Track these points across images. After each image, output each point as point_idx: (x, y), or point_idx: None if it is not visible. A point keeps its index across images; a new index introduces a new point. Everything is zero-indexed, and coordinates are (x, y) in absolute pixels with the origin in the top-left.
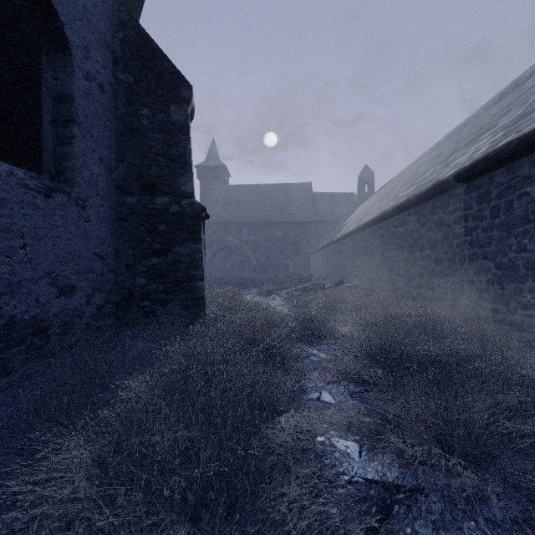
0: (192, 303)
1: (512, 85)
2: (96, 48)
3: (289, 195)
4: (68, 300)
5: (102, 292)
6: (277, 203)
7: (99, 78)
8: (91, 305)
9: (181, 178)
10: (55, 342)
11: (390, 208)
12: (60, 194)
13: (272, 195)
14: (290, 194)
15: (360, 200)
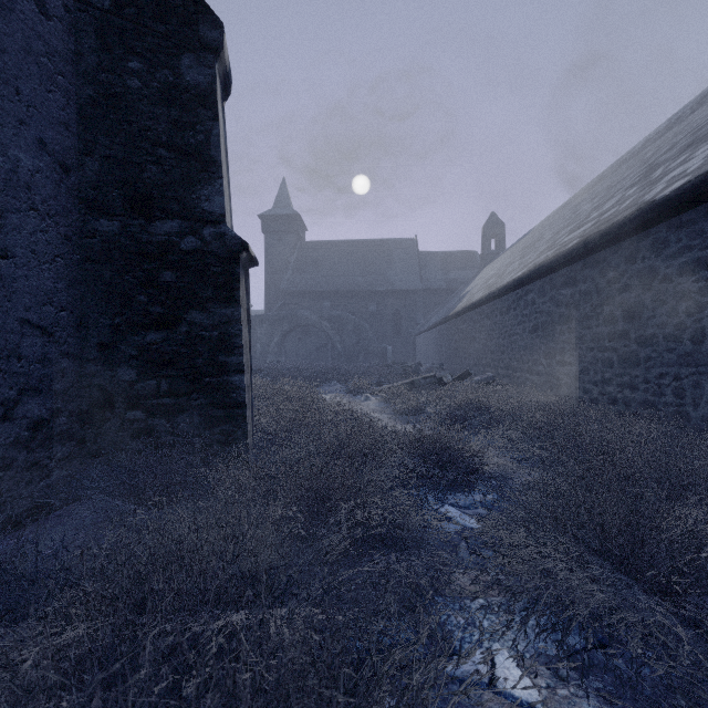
0: (223, 413)
1: None
2: None
3: (387, 254)
4: None
5: (44, 394)
6: (370, 266)
7: None
8: (15, 421)
9: (202, 188)
10: None
11: (550, 259)
12: None
13: (364, 254)
14: (388, 253)
15: (485, 260)
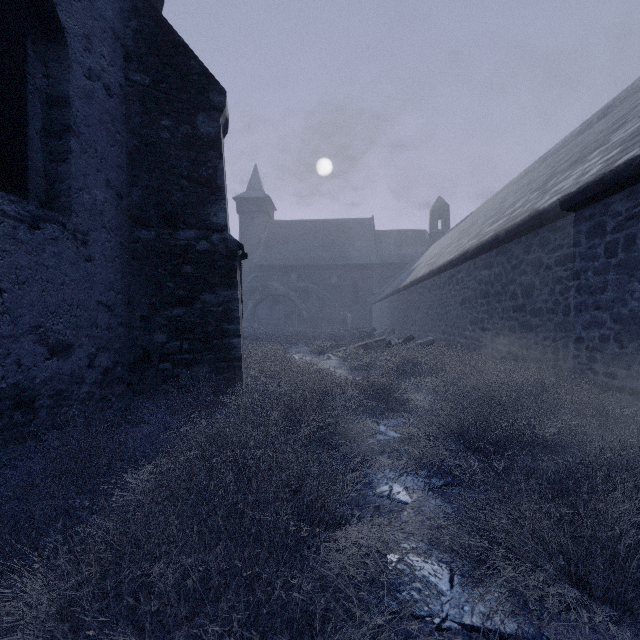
0: (225, 365)
1: (621, 97)
2: (101, 38)
3: (347, 232)
4: (63, 362)
5: (109, 351)
6: (332, 242)
7: (106, 77)
8: (94, 368)
9: (212, 207)
10: (44, 417)
11: (473, 247)
12: (51, 224)
13: (327, 232)
14: (348, 231)
15: (433, 238)
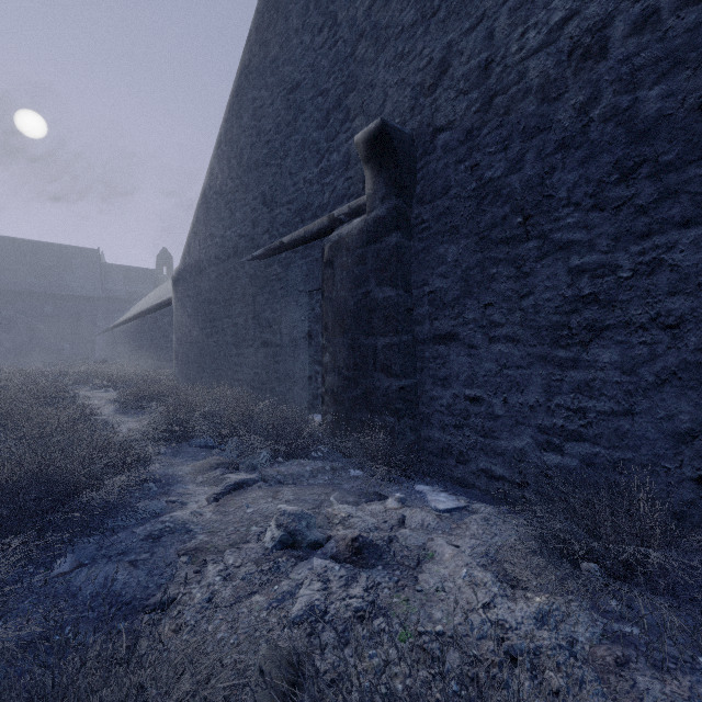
0: None
1: None
2: None
3: (66, 260)
4: None
5: None
6: (46, 269)
7: None
8: None
9: None
10: None
11: (128, 318)
12: None
13: (38, 256)
14: (68, 259)
15: (158, 282)
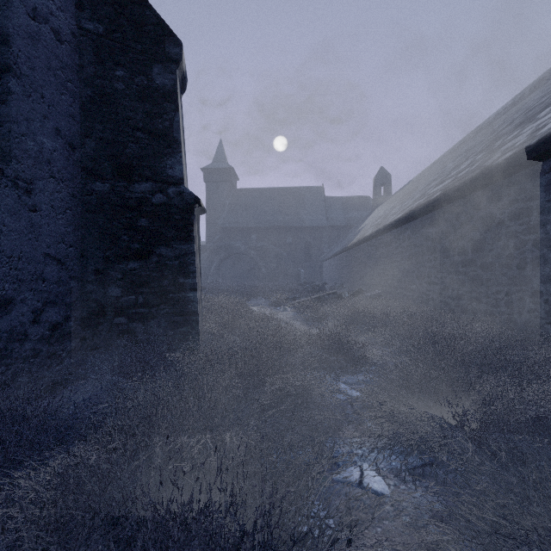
0: (182, 319)
1: None
2: None
3: (300, 199)
4: (0, 318)
5: (59, 306)
6: (287, 207)
7: (55, 22)
8: (40, 324)
9: (167, 159)
10: None
11: (421, 206)
12: None
13: (283, 199)
14: (301, 198)
15: (376, 203)
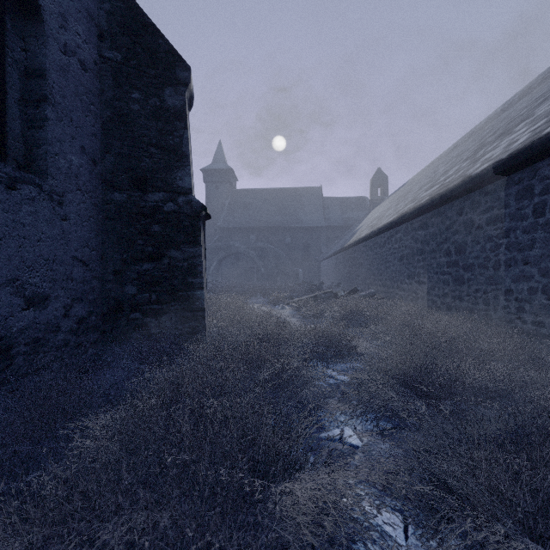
0: (190, 314)
1: (539, 79)
2: (76, 18)
3: (299, 199)
4: (39, 312)
5: (84, 302)
6: (286, 208)
7: (81, 53)
8: (70, 318)
9: (178, 172)
10: (21, 363)
11: (410, 210)
12: (28, 186)
13: (281, 199)
14: (300, 198)
15: (373, 204)
